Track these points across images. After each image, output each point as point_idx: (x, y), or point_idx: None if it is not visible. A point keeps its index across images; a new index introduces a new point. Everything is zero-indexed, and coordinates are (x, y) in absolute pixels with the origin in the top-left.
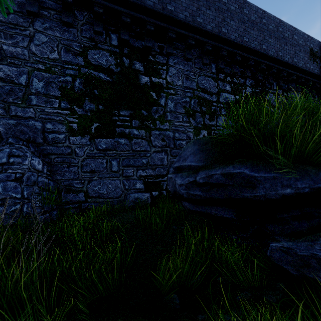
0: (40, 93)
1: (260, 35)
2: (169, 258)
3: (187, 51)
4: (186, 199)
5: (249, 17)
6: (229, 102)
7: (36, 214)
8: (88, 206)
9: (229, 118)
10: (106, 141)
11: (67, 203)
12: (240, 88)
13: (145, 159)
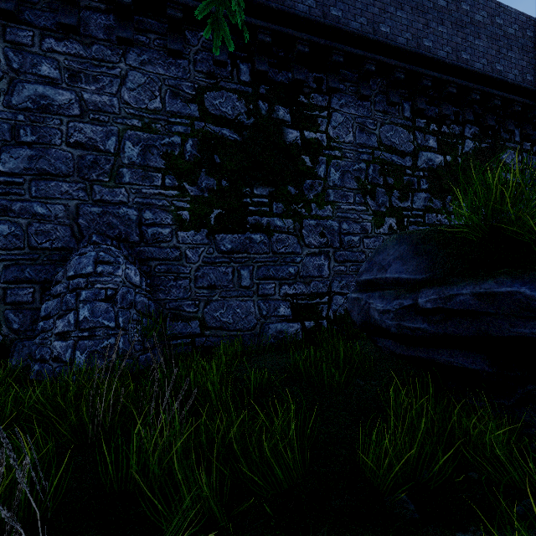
0: (136, 164)
1: (491, 46)
2: (370, 433)
3: (362, 84)
4: (394, 335)
5: (471, 16)
6: (434, 167)
7: (160, 353)
8: (205, 342)
9: (435, 195)
10: (232, 237)
11: (175, 337)
12: (454, 142)
13: (293, 266)
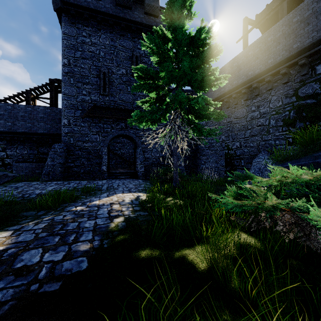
0: (273, 126)
1: None
2: None
3: None
4: None
5: None
6: None
7: None
8: None
9: None
10: None
11: None
12: None
13: None
